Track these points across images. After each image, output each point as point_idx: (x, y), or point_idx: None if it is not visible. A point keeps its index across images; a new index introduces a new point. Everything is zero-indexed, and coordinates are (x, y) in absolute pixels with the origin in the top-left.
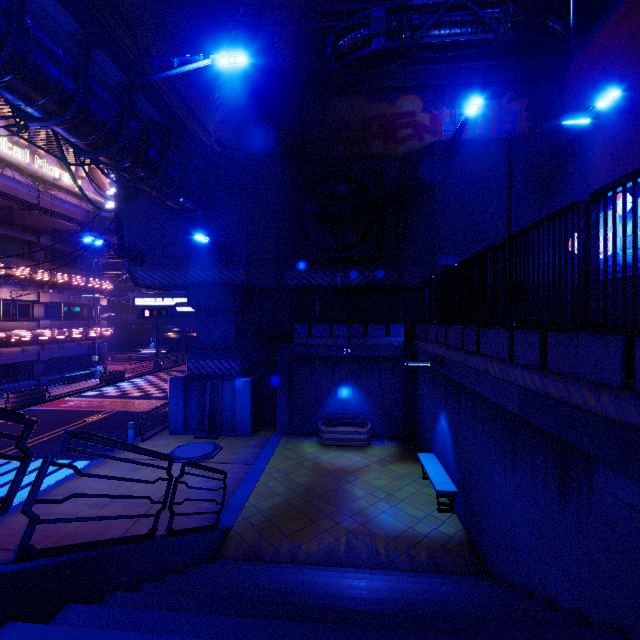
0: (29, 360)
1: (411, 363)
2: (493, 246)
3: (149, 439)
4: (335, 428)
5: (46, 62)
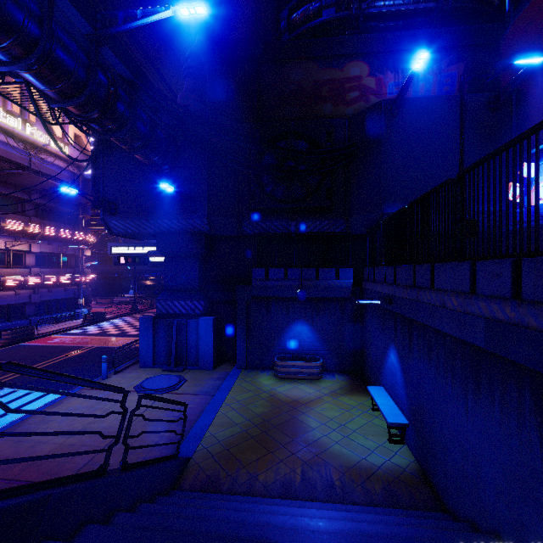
0: (22, 302)
1: (362, 301)
2: (449, 180)
3: (121, 372)
4: (289, 362)
5: (8, 1)
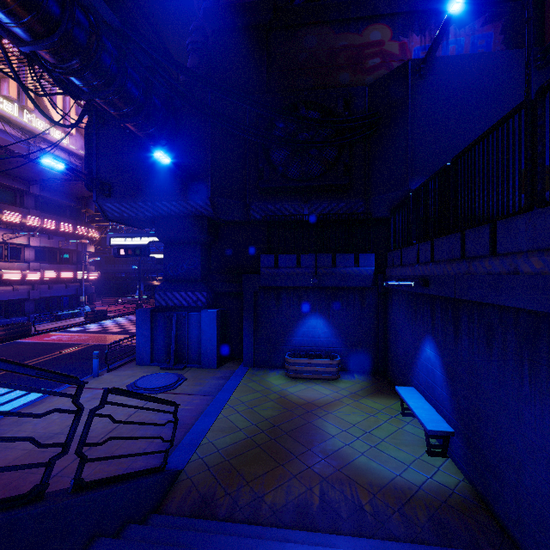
0: (20, 298)
1: (392, 282)
2: (523, 103)
3: (115, 369)
4: (302, 360)
5: None
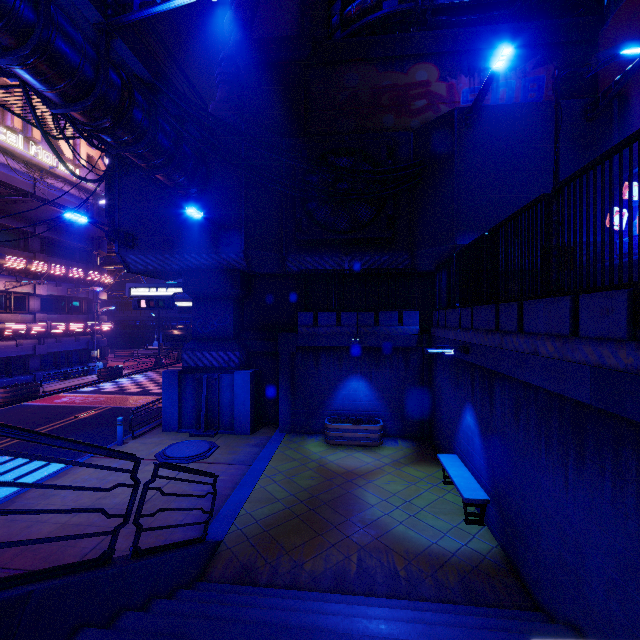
0: (24, 354)
1: (432, 350)
2: (543, 196)
3: (140, 436)
4: (343, 426)
5: None
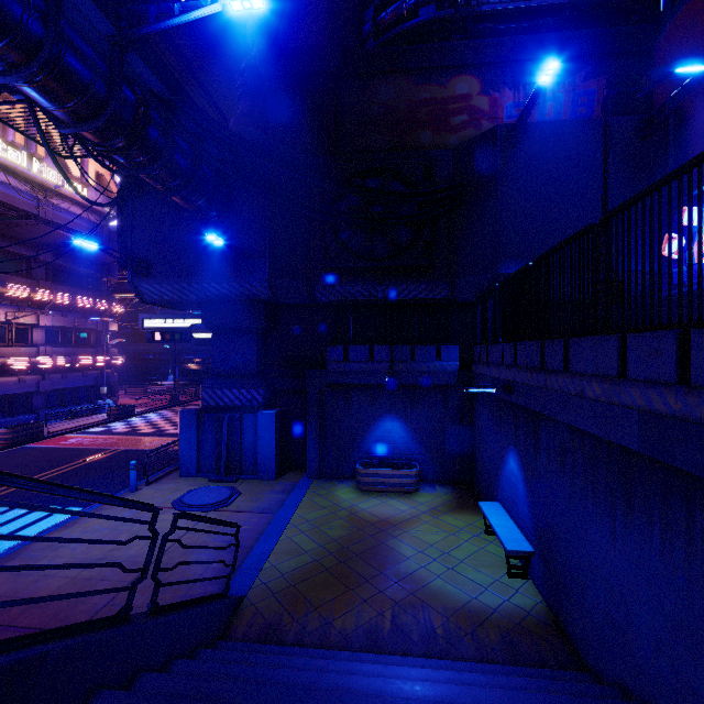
0: (27, 391)
1: (472, 389)
2: (590, 227)
3: (155, 482)
4: (376, 470)
5: None
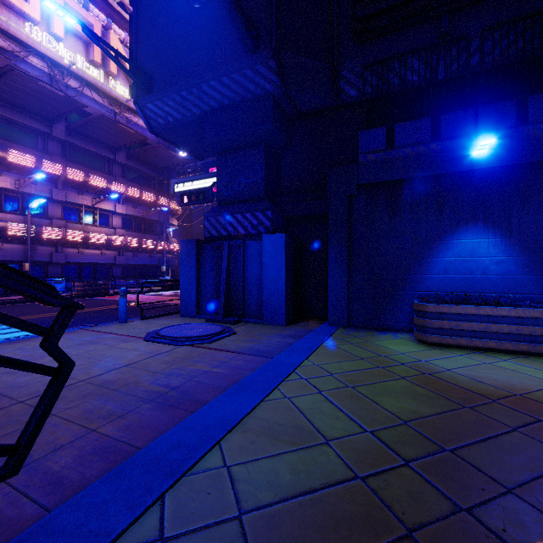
0: (108, 263)
1: None
2: None
3: (152, 318)
4: (458, 307)
5: None
